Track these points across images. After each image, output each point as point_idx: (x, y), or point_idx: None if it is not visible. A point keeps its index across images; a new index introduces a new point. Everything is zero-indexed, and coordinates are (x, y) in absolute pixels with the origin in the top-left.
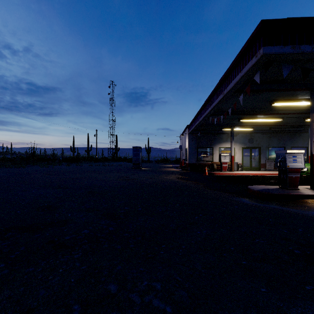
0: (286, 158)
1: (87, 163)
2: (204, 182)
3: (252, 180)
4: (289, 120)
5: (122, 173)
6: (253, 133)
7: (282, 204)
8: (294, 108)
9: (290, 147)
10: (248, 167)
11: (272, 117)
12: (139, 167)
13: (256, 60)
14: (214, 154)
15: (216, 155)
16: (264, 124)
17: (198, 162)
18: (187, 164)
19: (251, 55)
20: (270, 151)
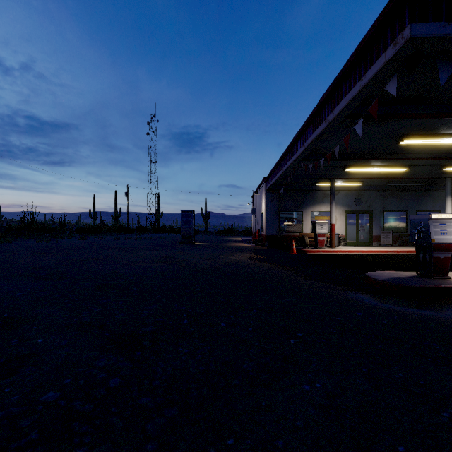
0: (430, 227)
1: (113, 235)
2: (293, 266)
3: (365, 261)
4: (418, 171)
5: (163, 251)
6: (362, 190)
7: (432, 307)
8: (430, 150)
9: (415, 212)
10: (353, 240)
11: (393, 164)
12: (191, 241)
13: (394, 51)
14: (303, 222)
15: (306, 223)
16: (380, 177)
17: (281, 233)
18: (263, 236)
19: (383, 45)
20: (386, 217)
